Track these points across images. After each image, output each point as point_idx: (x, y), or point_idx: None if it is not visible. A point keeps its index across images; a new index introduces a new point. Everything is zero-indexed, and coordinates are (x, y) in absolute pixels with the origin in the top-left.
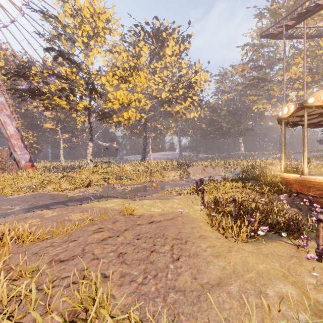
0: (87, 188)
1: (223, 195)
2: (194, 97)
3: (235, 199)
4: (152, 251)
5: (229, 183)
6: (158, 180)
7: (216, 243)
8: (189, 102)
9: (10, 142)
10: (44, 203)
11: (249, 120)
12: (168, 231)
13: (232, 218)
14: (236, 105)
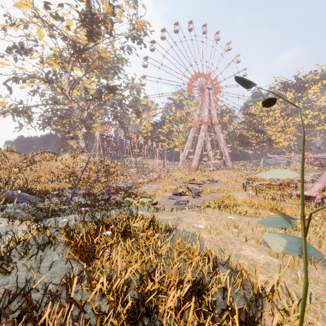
0: None
1: None
2: None
3: None
4: None
5: None
6: None
7: None
8: None
9: (226, 158)
10: None
11: None
12: None
13: None
14: None
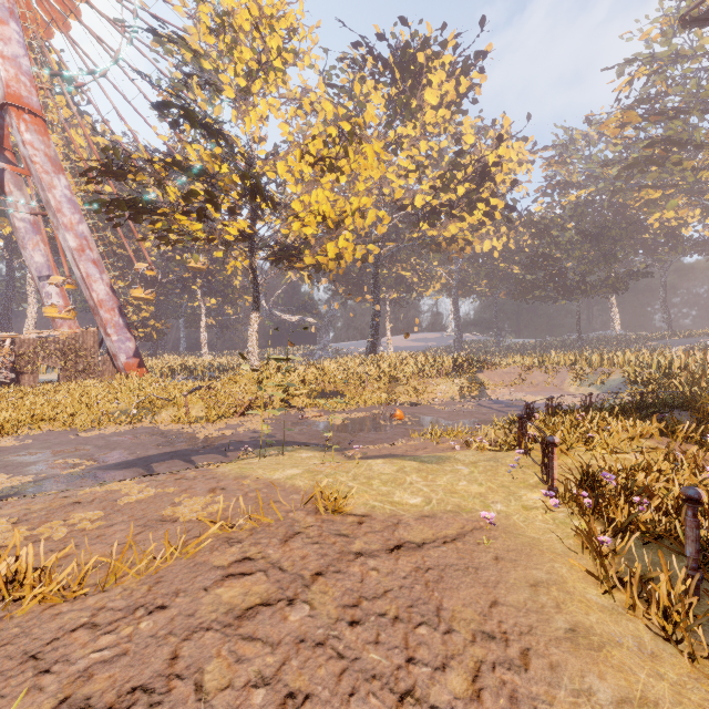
0: (243, 417)
1: (607, 459)
2: (494, 199)
3: (697, 497)
4: (403, 692)
5: (621, 423)
6: (407, 402)
7: (653, 683)
8: (481, 213)
9: (99, 315)
10: (144, 454)
11: (637, 252)
12: (454, 594)
13: (664, 551)
14: (601, 216)
